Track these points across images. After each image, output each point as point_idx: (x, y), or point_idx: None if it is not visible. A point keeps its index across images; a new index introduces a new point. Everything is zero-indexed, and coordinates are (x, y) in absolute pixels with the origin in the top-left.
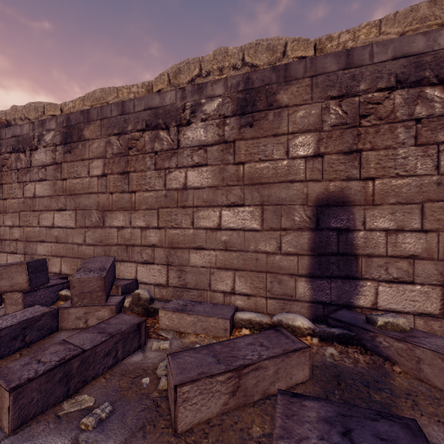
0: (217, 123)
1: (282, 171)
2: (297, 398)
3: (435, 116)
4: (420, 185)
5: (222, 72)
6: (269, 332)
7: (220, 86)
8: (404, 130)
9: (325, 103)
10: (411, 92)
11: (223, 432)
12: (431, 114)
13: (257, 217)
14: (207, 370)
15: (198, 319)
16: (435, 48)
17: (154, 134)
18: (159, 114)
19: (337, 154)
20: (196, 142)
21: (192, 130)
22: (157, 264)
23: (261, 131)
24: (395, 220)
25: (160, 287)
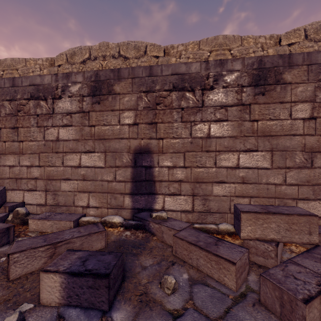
0: (78, 99)
1: (116, 132)
2: (74, 251)
3: (190, 107)
4: (183, 143)
5: (105, 59)
6: (90, 225)
7: (80, 76)
8: (176, 113)
9: (139, 94)
10: (180, 93)
11: (38, 276)
12: (188, 106)
13: (102, 159)
14: (34, 245)
15: (54, 223)
16: (190, 72)
17: (36, 103)
18: (40, 89)
19: (145, 124)
20: (65, 110)
21: (62, 102)
22: (39, 191)
23: (105, 107)
24: (172, 161)
25: (41, 206)
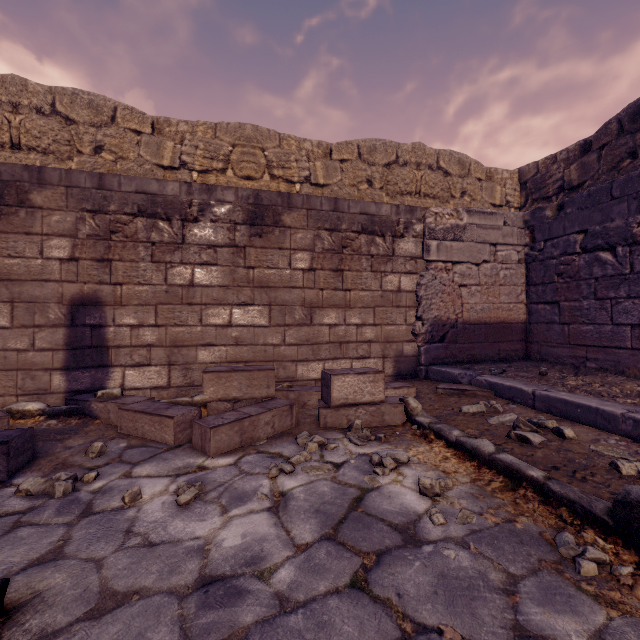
0: None
1: (36, 269)
2: None
3: (165, 242)
4: (155, 292)
5: (17, 110)
6: None
7: None
8: (144, 249)
9: (80, 213)
10: (149, 221)
11: None
12: (162, 240)
13: (5, 314)
14: None
15: None
16: (165, 194)
17: None
18: None
19: (91, 260)
20: None
21: None
22: None
23: (12, 226)
24: (138, 318)
25: None
